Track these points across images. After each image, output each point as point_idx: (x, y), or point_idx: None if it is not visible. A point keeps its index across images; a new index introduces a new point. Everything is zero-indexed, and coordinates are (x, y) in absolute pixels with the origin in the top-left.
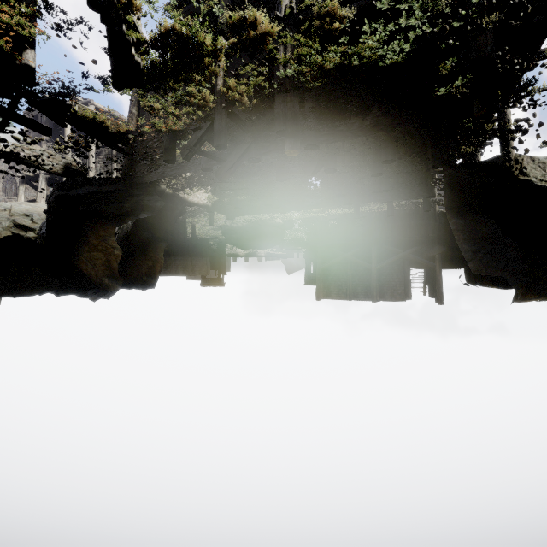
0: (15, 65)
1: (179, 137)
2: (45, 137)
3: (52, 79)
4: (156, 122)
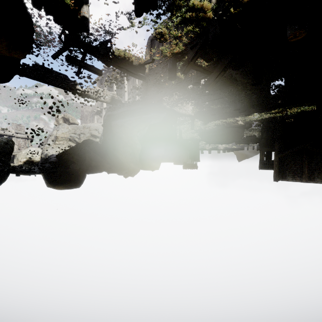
0: (77, 19)
1: (178, 59)
2: (105, 88)
3: (99, 27)
4: (163, 49)
